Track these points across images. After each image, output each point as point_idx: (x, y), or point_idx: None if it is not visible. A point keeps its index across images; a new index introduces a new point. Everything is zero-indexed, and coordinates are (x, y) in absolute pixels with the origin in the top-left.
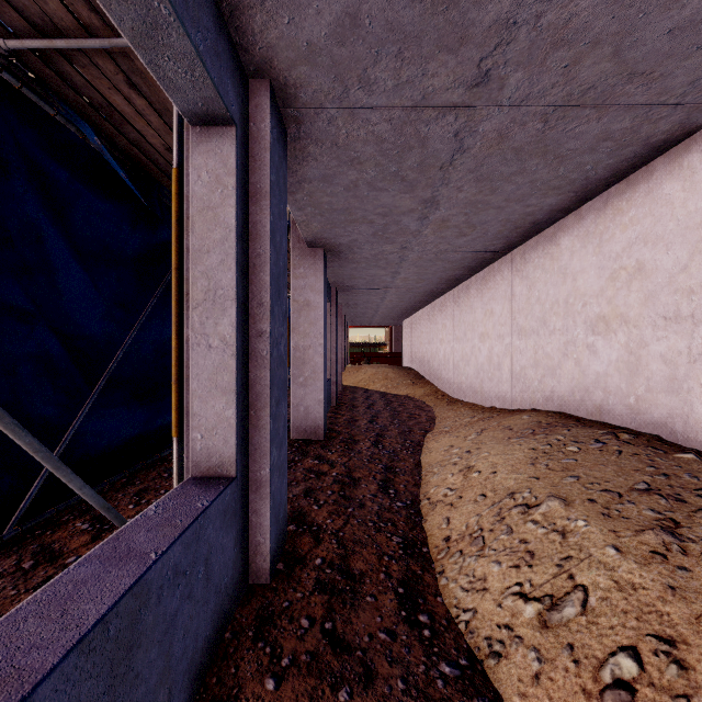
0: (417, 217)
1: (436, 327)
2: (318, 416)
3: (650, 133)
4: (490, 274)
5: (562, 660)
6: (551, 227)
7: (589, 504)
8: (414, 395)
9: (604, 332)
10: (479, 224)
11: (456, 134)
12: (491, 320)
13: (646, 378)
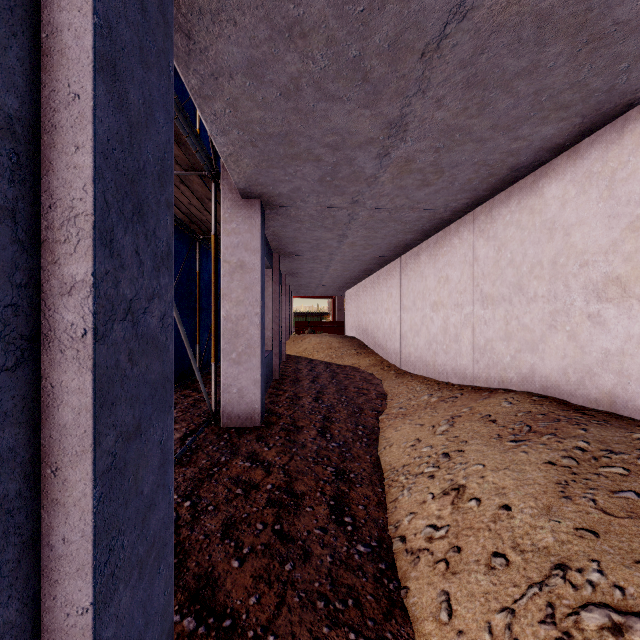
0: (375, 153)
1: (380, 296)
2: (254, 398)
3: None
4: (445, 238)
5: None
6: (530, 175)
7: None
8: (359, 365)
9: (619, 299)
10: (449, 167)
11: None
12: (447, 288)
13: None
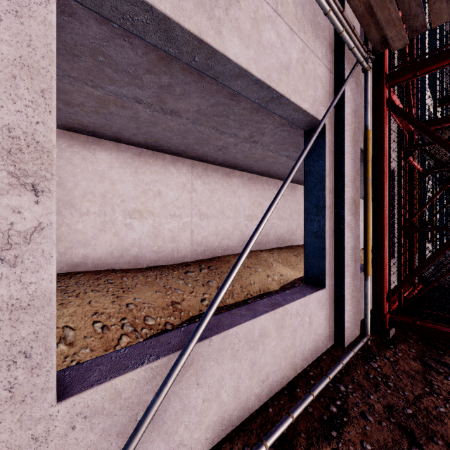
0: None
1: None
2: None
3: None
4: None
5: (90, 341)
6: None
7: None
8: None
9: None
10: None
11: None
12: None
13: None
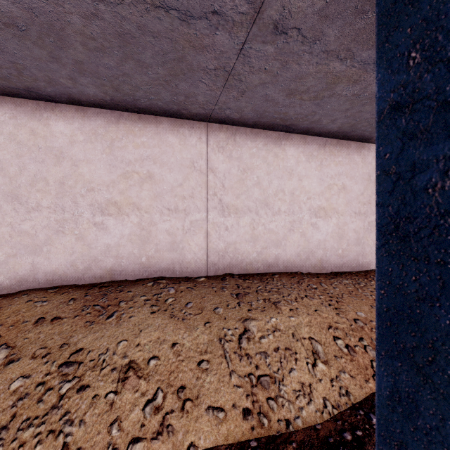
0: None
1: None
2: None
3: (190, 108)
4: None
5: (342, 363)
6: (31, 101)
7: (254, 311)
8: None
9: (117, 214)
10: None
11: (216, 13)
12: None
13: (156, 244)
